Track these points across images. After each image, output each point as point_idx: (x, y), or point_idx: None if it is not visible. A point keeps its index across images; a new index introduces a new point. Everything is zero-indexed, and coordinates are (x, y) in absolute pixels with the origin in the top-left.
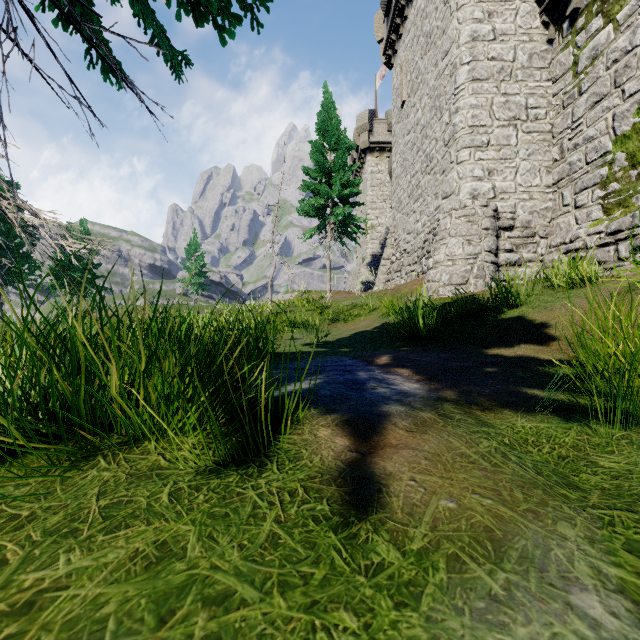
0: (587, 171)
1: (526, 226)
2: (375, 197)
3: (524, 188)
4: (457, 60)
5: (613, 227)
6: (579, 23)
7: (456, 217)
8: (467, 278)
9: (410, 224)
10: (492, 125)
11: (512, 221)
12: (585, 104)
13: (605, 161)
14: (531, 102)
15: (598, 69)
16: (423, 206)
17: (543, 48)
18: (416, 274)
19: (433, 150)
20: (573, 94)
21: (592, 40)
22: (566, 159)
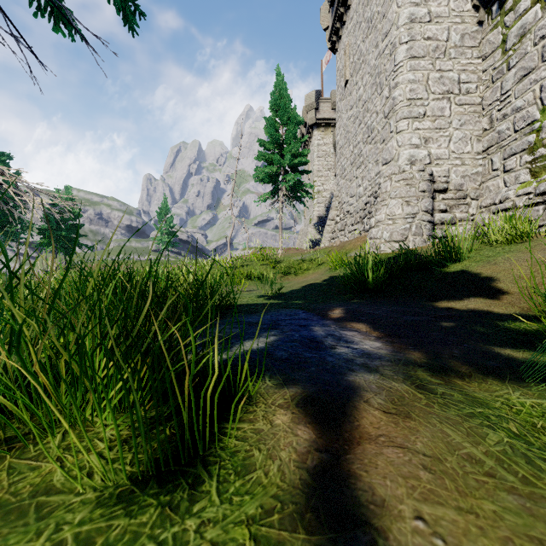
0: (515, 138)
1: (459, 189)
2: (321, 166)
3: (457, 155)
4: (396, 40)
5: (542, 188)
6: (508, 5)
7: (396, 181)
8: (406, 235)
9: (353, 188)
10: (428, 98)
11: (446, 184)
12: (513, 78)
13: (533, 129)
14: (463, 77)
15: (526, 45)
16: (365, 172)
17: (474, 29)
18: (358, 232)
19: (374, 122)
20: (502, 69)
21: (520, 19)
22: (495, 128)
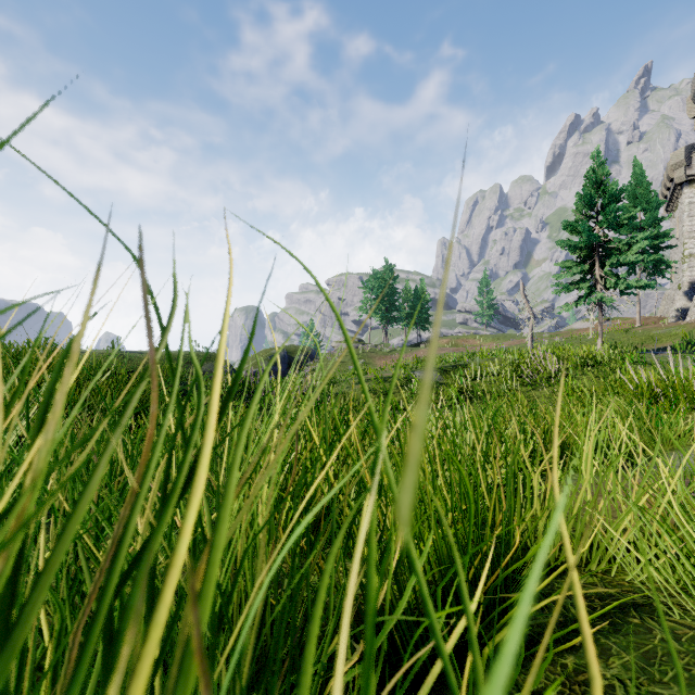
0: None
1: None
2: (694, 226)
3: None
4: None
5: None
6: None
7: None
8: None
9: None
10: None
11: None
12: None
13: None
14: None
15: None
16: None
17: None
18: None
19: None
20: None
21: None
22: None
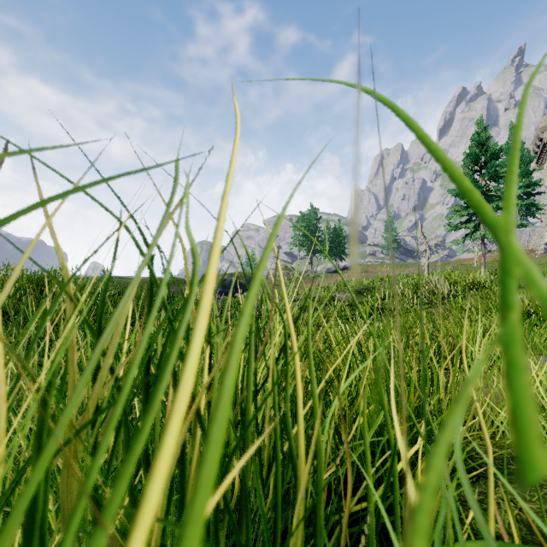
0: None
1: None
2: None
3: None
4: None
5: None
6: None
7: None
8: None
9: None
10: None
11: None
12: None
13: None
14: None
15: None
16: None
17: None
18: None
19: None
20: None
21: None
22: None
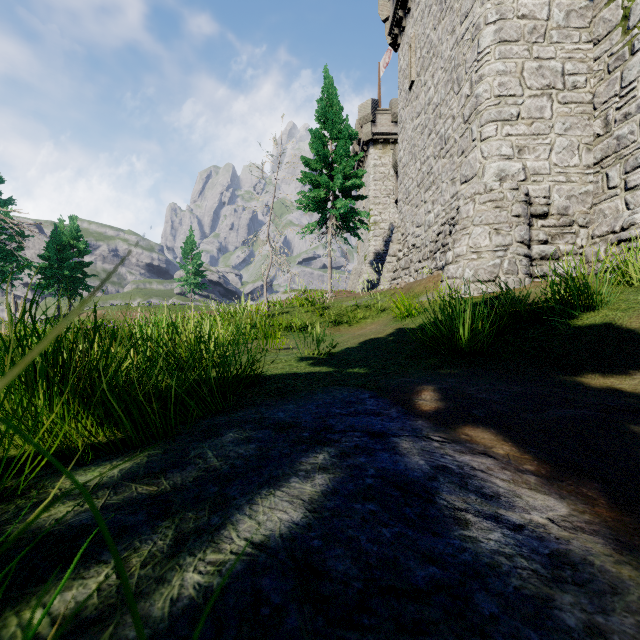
0: None
1: (563, 213)
2: (378, 192)
3: (560, 169)
4: (481, 20)
5: None
6: None
7: (481, 202)
8: (496, 274)
9: (420, 216)
10: (523, 95)
11: (546, 207)
12: (639, 64)
13: None
14: (568, 68)
15: None
16: (436, 194)
17: (582, 4)
18: (428, 271)
19: (449, 130)
20: (622, 54)
21: None
22: (613, 133)
